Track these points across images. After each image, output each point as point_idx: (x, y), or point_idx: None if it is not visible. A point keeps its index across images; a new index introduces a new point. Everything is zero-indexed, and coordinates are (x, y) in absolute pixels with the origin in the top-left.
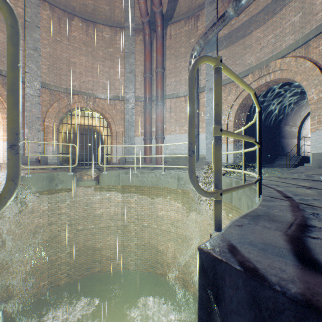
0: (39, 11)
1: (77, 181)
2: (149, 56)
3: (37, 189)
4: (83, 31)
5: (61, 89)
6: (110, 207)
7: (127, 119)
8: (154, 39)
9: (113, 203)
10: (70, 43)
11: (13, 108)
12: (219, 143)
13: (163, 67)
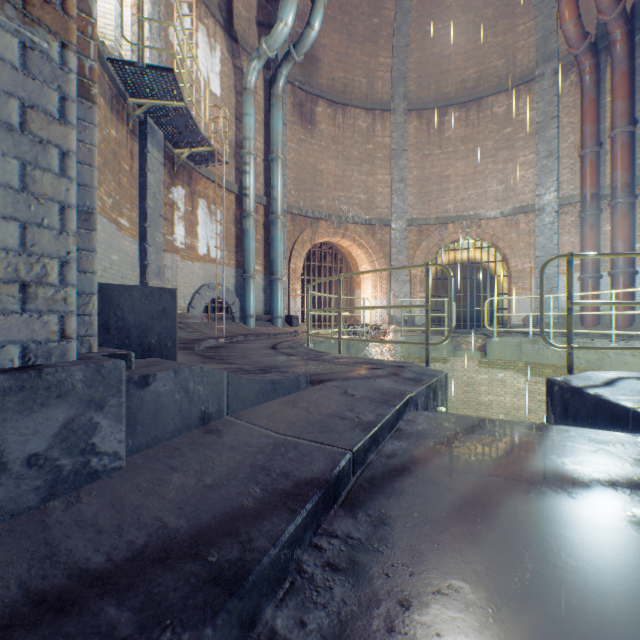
0: (405, 129)
1: (453, 349)
2: (591, 110)
3: (409, 355)
4: (460, 124)
5: (430, 221)
6: (504, 394)
7: (539, 245)
8: (605, 69)
9: (510, 389)
10: (442, 150)
11: (450, 306)
12: (569, 313)
13: (629, 120)
